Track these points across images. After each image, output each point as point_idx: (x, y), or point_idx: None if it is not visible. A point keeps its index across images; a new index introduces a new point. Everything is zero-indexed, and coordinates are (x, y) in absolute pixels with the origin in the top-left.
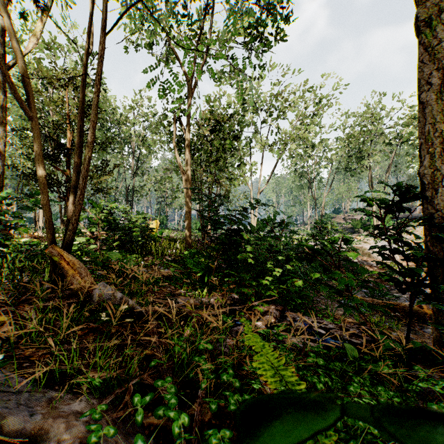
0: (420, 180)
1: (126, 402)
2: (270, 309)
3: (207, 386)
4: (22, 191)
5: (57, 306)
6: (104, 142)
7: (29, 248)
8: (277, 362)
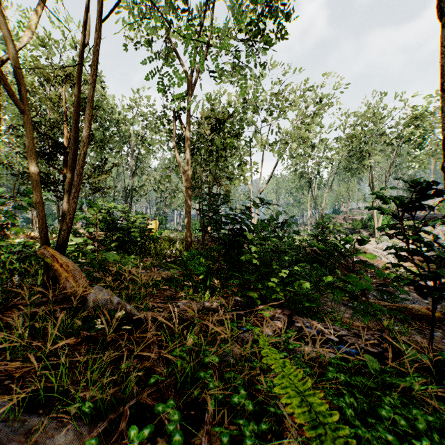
0: (443, 175)
1: (121, 429)
2: (277, 314)
3: (215, 407)
4: (19, 190)
5: (49, 311)
6: (102, 140)
7: (22, 248)
8: (302, 386)
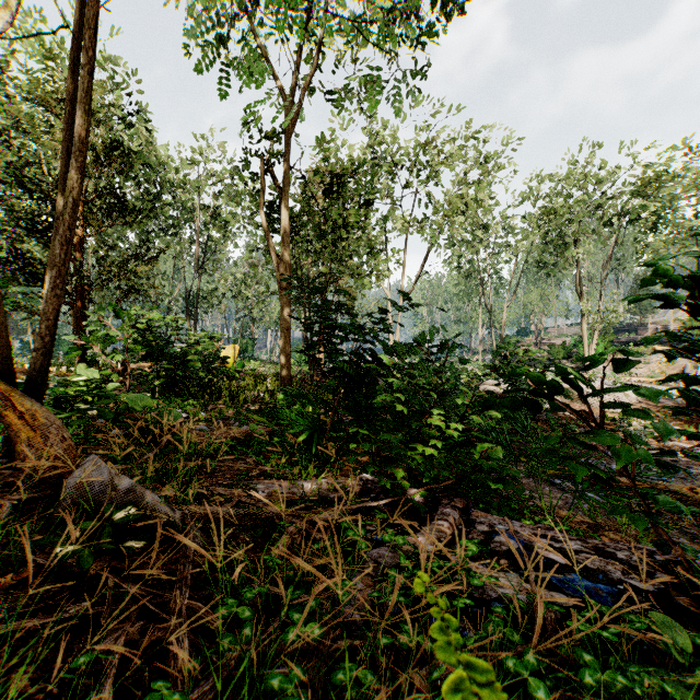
0: None
1: None
2: (441, 506)
3: None
4: (7, 295)
5: None
6: (141, 209)
7: None
8: None
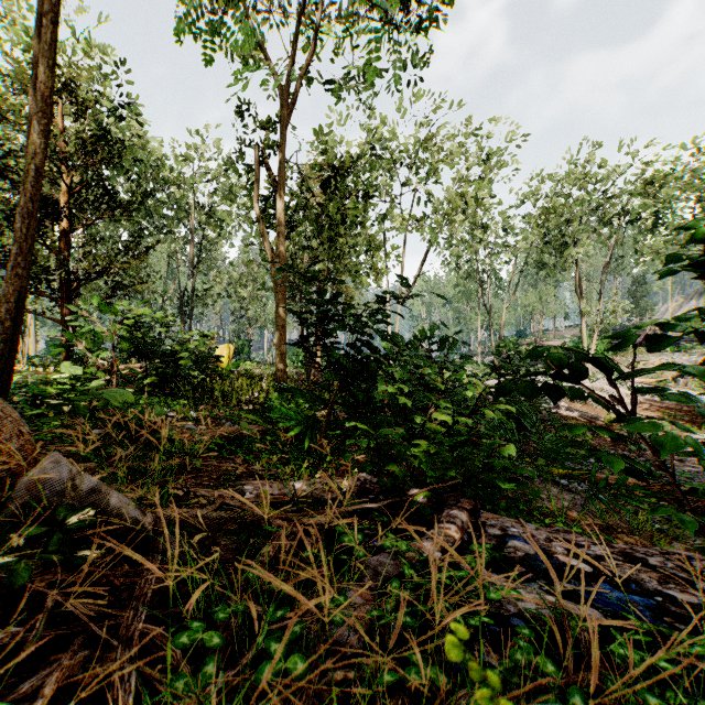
0: None
1: None
2: (447, 508)
3: None
4: None
5: None
6: (130, 201)
7: None
8: None
